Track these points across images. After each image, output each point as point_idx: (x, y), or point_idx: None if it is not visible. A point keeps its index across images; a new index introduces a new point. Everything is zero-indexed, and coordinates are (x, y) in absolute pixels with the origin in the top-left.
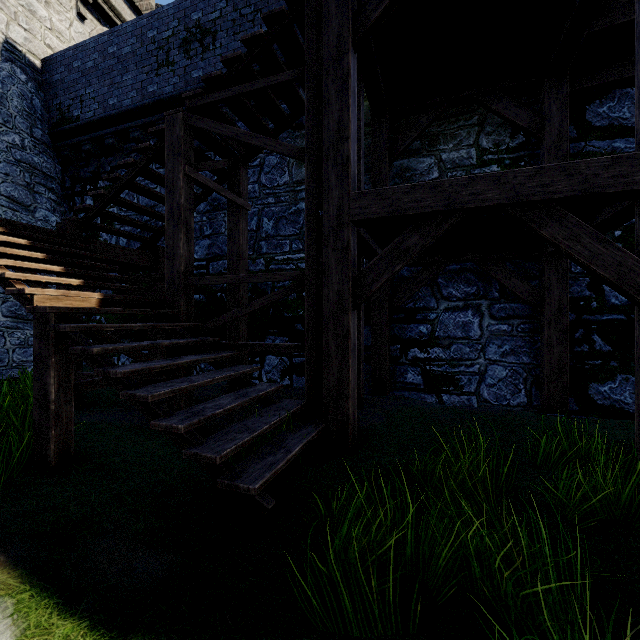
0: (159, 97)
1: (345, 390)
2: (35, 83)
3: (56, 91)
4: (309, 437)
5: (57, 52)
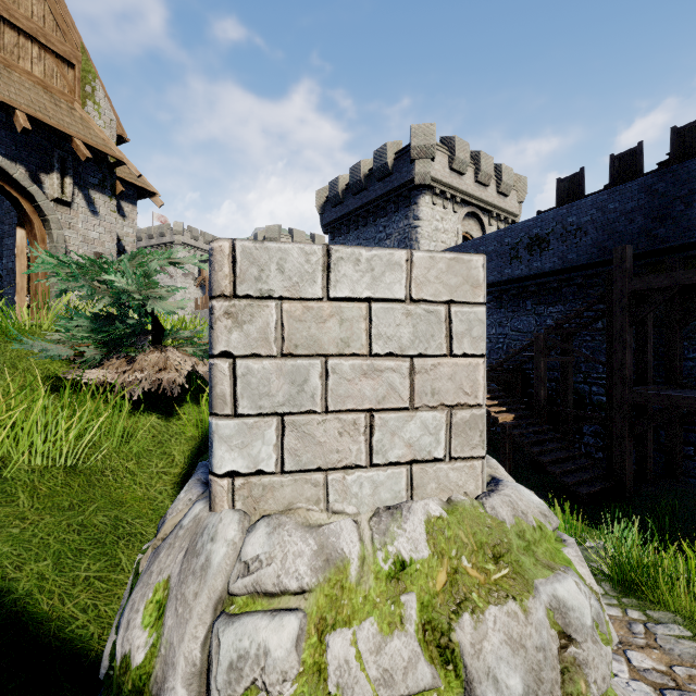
0: (512, 277)
1: (624, 471)
2: None
3: None
4: (604, 486)
5: (449, 248)
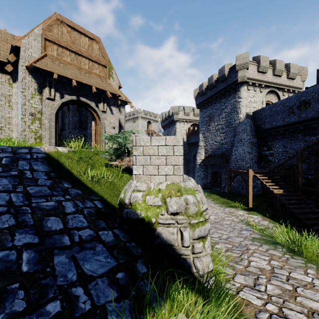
0: (289, 123)
1: None
2: (251, 120)
3: (256, 120)
4: None
5: (256, 110)
